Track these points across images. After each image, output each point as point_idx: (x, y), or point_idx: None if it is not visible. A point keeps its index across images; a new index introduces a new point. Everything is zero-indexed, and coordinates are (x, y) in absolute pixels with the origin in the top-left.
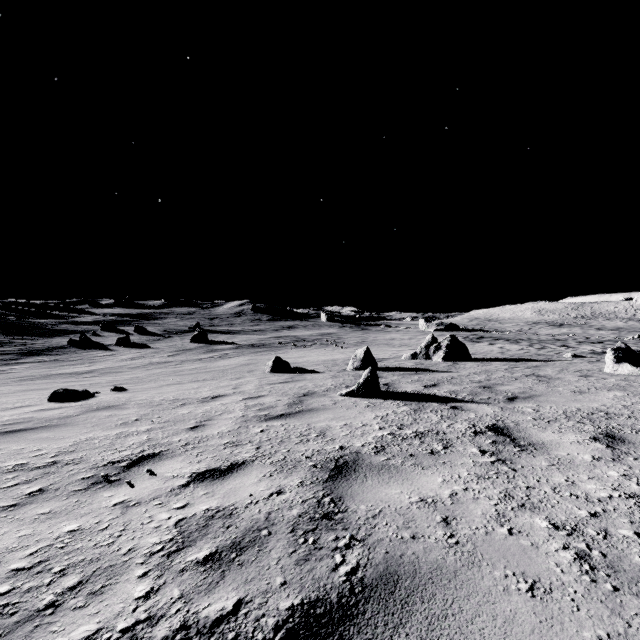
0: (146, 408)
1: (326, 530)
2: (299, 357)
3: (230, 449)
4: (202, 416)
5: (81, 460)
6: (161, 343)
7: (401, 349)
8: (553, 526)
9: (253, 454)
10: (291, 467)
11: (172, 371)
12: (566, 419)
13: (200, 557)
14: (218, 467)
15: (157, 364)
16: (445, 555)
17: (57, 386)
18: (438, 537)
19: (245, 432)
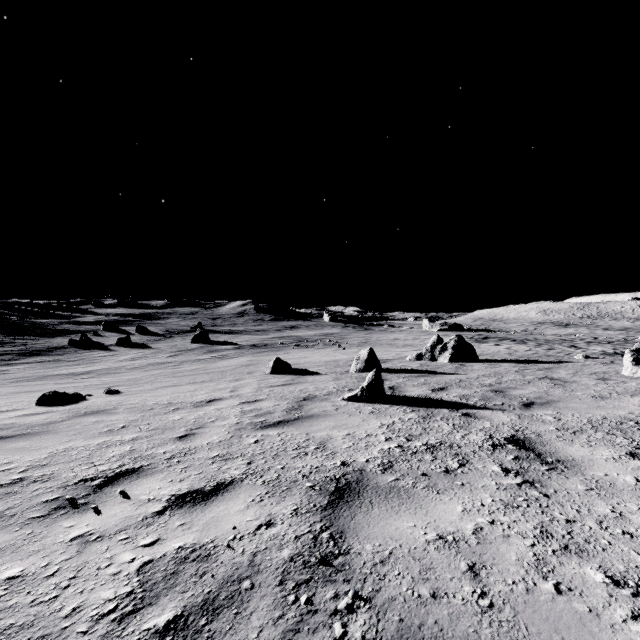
0: (136, 413)
1: (323, 582)
2: (301, 358)
3: (218, 464)
4: (194, 423)
5: (51, 476)
6: (162, 343)
7: (405, 350)
8: (611, 580)
9: (243, 471)
10: (285, 489)
11: (171, 372)
12: (593, 429)
13: (160, 624)
14: (202, 488)
15: (156, 365)
16: (478, 626)
17: (51, 388)
18: (466, 596)
19: (237, 443)
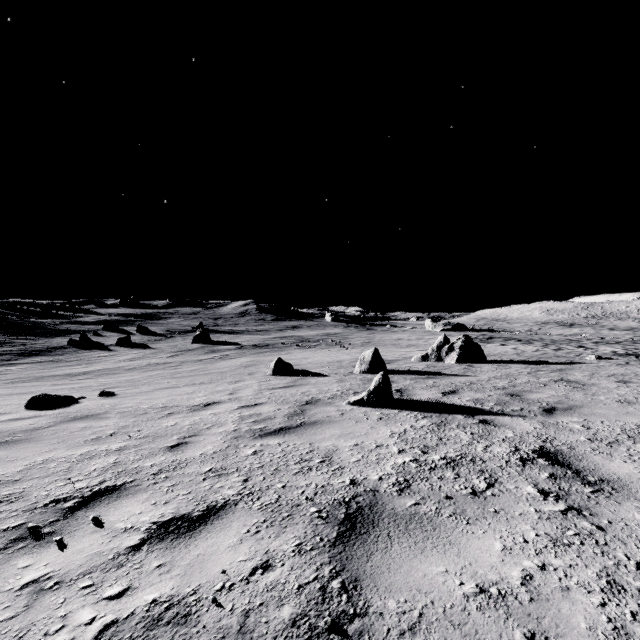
0: (128, 418)
1: None
2: (303, 358)
3: (210, 481)
4: (188, 430)
5: (20, 496)
6: (162, 343)
7: (409, 350)
8: None
9: (238, 491)
10: (286, 516)
11: (170, 373)
12: (631, 441)
13: None
14: (189, 513)
15: (155, 365)
16: None
17: (45, 389)
18: None
19: (234, 454)
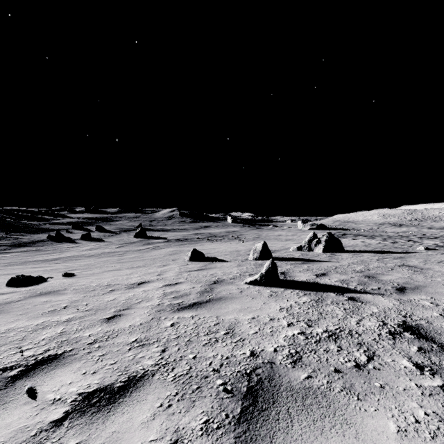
0: (80, 294)
1: None
2: (212, 249)
3: (134, 351)
4: (123, 304)
5: None
6: (113, 238)
7: (287, 243)
8: None
9: (156, 361)
10: (195, 388)
11: (116, 259)
12: None
13: None
14: (112, 384)
15: (107, 253)
16: None
17: (25, 271)
18: None
19: (156, 326)
